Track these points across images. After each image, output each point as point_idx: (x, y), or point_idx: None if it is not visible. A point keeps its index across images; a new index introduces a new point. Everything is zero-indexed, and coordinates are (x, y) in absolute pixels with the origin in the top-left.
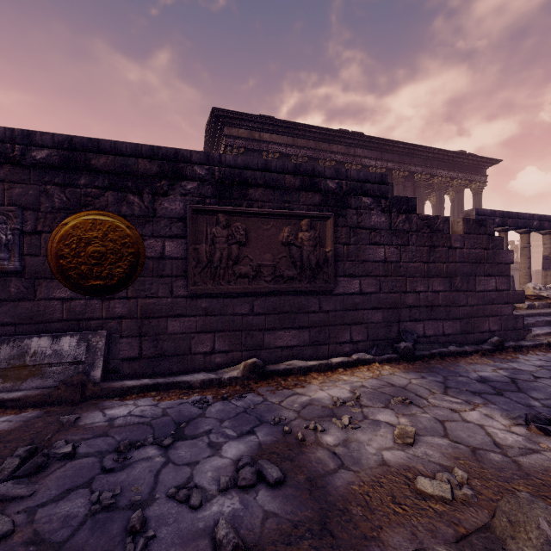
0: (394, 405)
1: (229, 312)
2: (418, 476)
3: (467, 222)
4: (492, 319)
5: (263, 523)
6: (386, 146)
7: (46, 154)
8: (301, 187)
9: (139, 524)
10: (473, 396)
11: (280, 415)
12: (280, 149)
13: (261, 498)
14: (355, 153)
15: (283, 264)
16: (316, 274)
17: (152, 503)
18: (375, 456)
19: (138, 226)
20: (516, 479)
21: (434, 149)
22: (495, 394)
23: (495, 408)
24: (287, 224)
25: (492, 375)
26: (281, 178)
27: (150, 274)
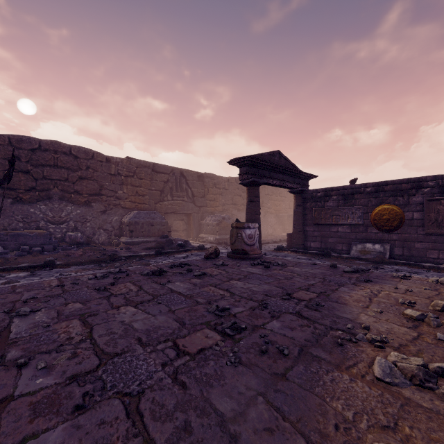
0: None
1: None
2: None
3: None
4: None
5: None
6: None
7: (370, 189)
8: None
9: None
10: None
11: None
12: None
13: None
14: None
15: None
16: None
17: None
18: None
19: (401, 208)
20: None
21: None
22: None
23: None
24: None
25: None
26: None
27: (406, 225)
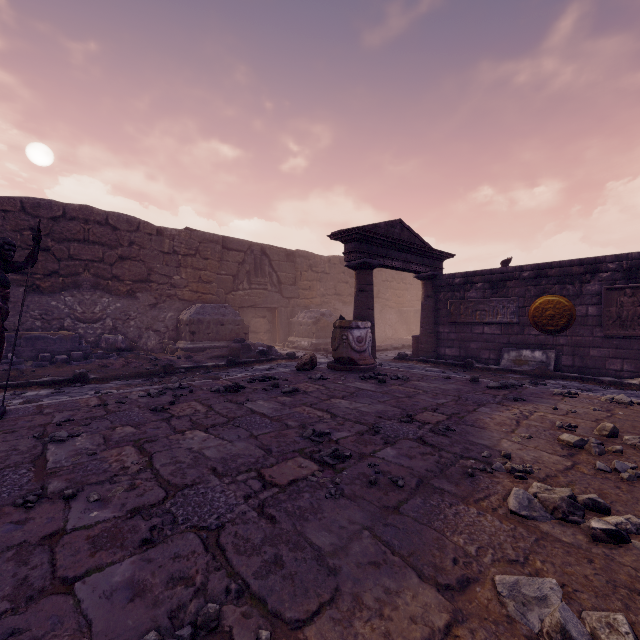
0: None
1: (634, 348)
2: None
3: None
4: None
5: None
6: None
7: (528, 274)
8: None
9: None
10: None
11: None
12: None
13: None
14: None
15: None
16: None
17: None
18: None
19: (571, 301)
20: None
21: None
22: None
23: None
24: None
25: None
26: None
27: (578, 324)
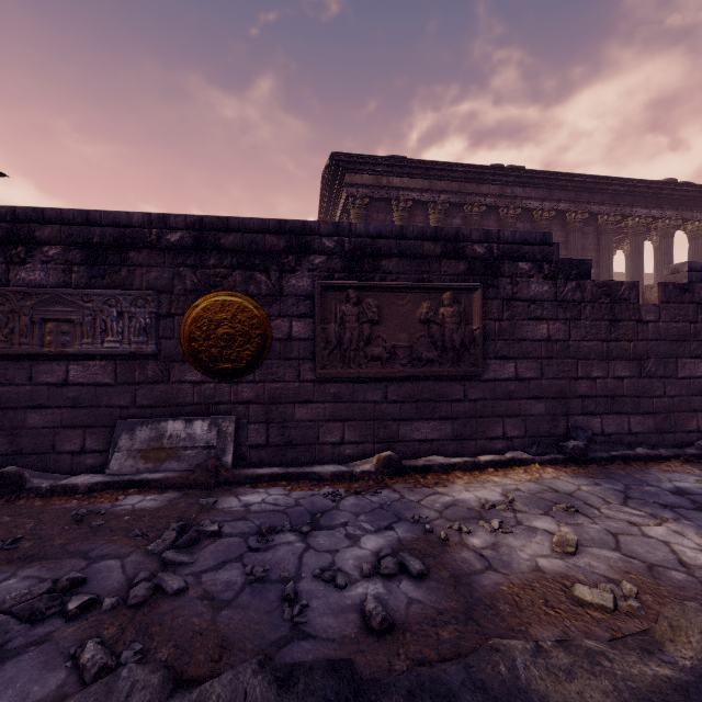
0: (556, 512)
1: (360, 398)
2: (576, 583)
3: (664, 288)
4: (701, 415)
5: (408, 606)
6: (557, 181)
7: (179, 236)
8: (443, 254)
9: (293, 594)
10: (661, 509)
11: (420, 513)
12: (413, 196)
13: (404, 586)
14: (512, 194)
15: (421, 345)
16: (460, 356)
17: (300, 580)
18: (528, 562)
19: (265, 306)
20: (699, 600)
21: (627, 180)
22: (694, 509)
23: (689, 525)
24: (425, 298)
25: (694, 487)
26: (418, 246)
27: (277, 356)
